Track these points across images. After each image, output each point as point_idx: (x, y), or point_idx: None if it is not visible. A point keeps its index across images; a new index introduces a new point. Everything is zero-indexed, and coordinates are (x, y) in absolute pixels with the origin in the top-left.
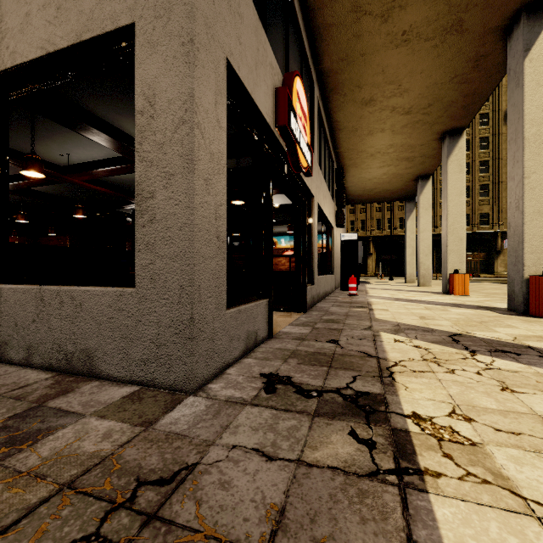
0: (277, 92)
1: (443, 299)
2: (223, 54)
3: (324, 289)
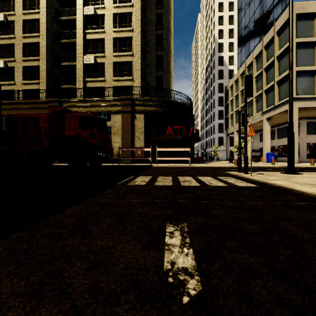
0: None
1: None
2: (306, 143)
3: None
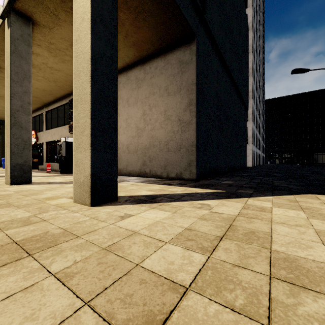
0: None
1: (1, 174)
2: None
3: (53, 168)
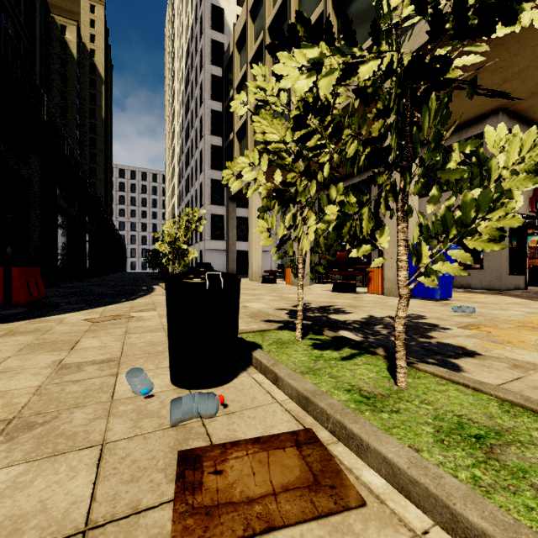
0: (529, 199)
1: None
2: None
3: None
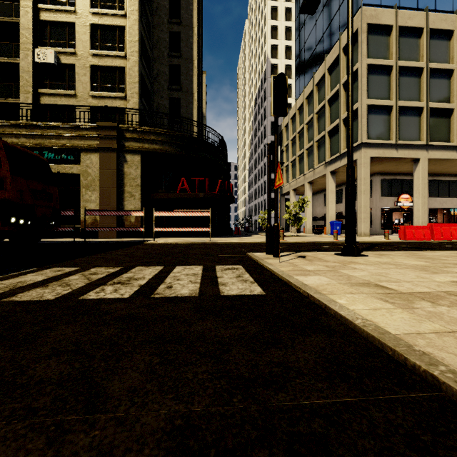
0: (394, 202)
1: None
2: (380, 207)
3: None
